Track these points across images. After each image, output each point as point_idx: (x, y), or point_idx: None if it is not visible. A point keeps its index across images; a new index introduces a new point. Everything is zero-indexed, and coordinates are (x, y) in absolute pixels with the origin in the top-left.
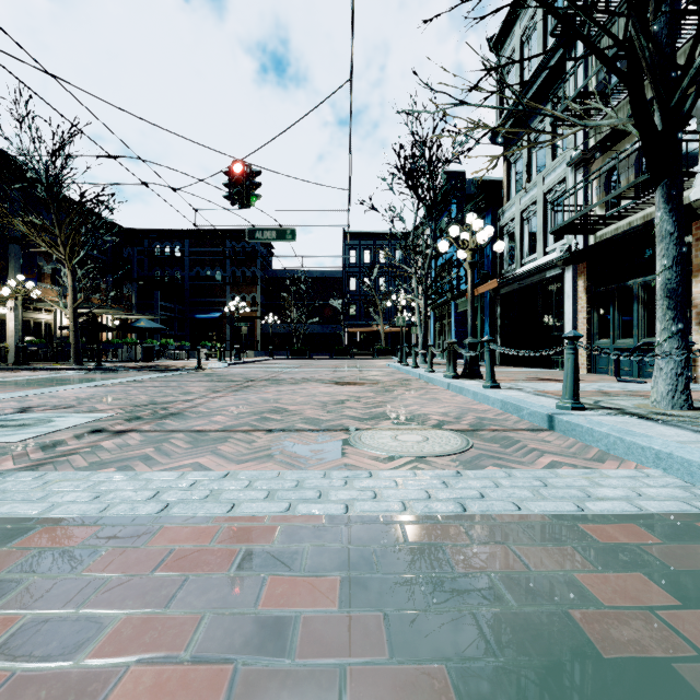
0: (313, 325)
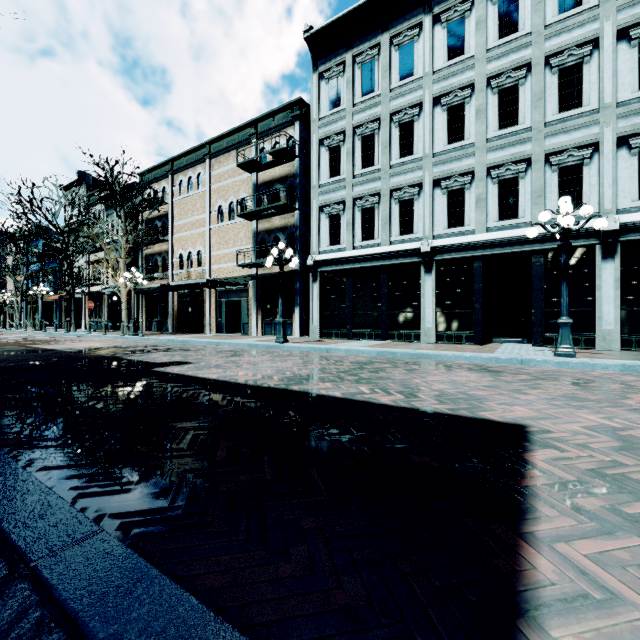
0: None
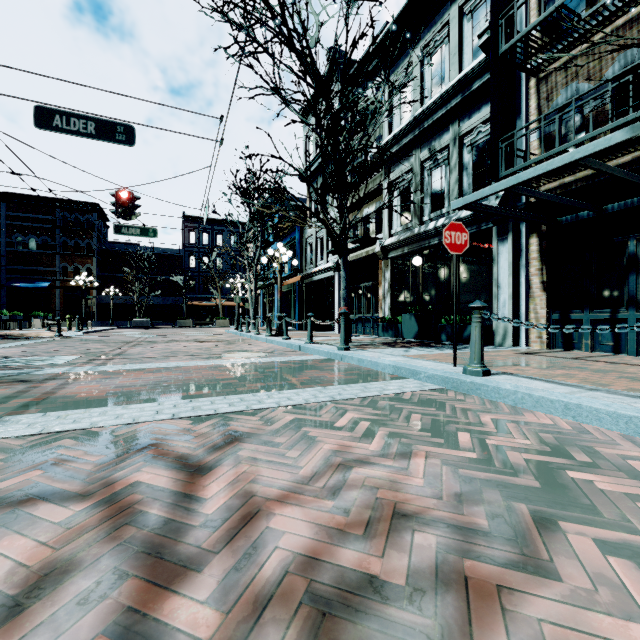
0: (153, 297)
